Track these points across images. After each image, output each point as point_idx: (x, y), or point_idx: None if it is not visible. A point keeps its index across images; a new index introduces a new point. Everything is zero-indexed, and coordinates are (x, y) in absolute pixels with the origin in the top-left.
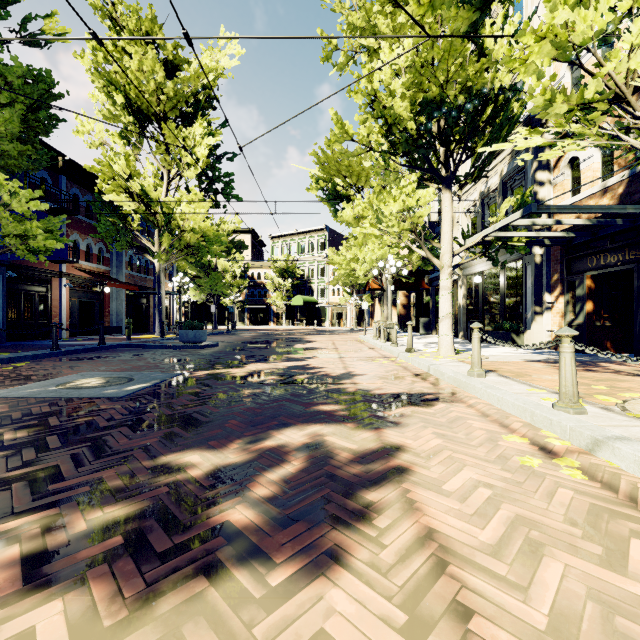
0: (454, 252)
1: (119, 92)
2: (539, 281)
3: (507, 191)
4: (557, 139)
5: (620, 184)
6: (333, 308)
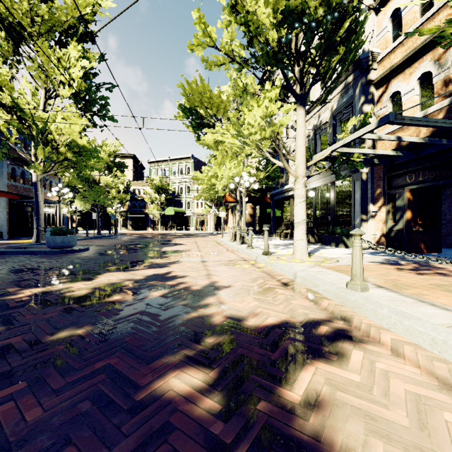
0: (307, 164)
1: None
2: (365, 194)
3: (336, 123)
4: (451, 20)
5: (440, 111)
6: (197, 217)
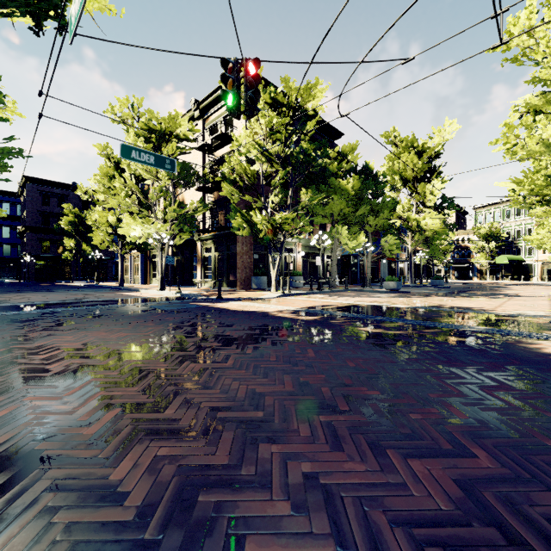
0: None
1: (397, 175)
2: None
3: None
4: None
5: None
6: (543, 265)
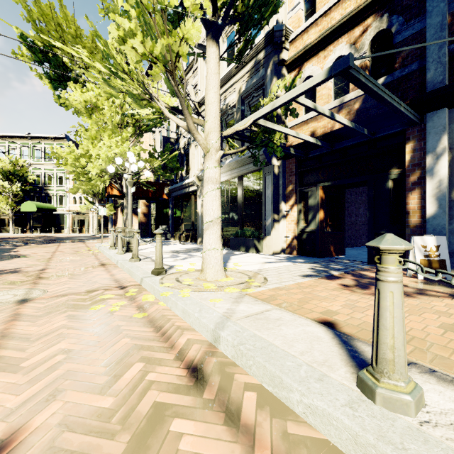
0: (222, 133)
1: None
2: (277, 191)
3: (244, 108)
4: None
5: (356, 100)
6: (74, 215)
